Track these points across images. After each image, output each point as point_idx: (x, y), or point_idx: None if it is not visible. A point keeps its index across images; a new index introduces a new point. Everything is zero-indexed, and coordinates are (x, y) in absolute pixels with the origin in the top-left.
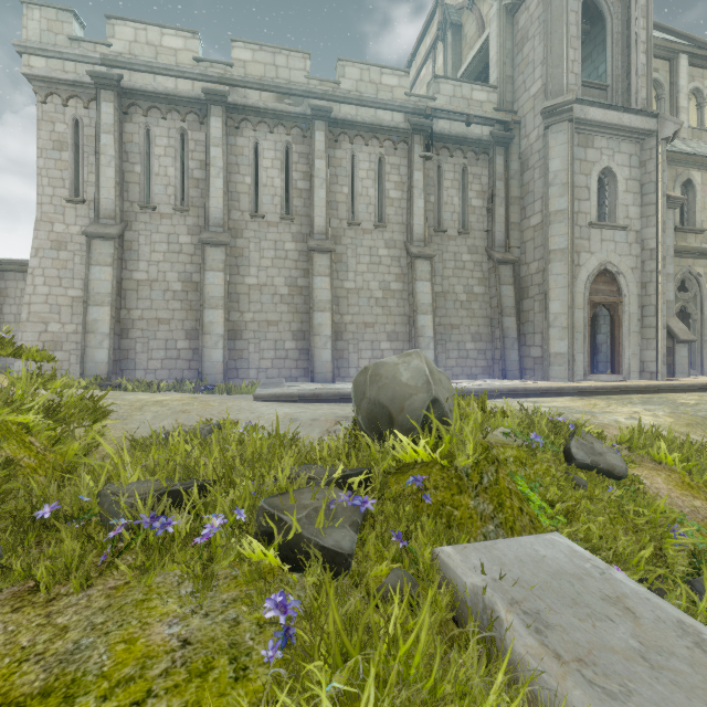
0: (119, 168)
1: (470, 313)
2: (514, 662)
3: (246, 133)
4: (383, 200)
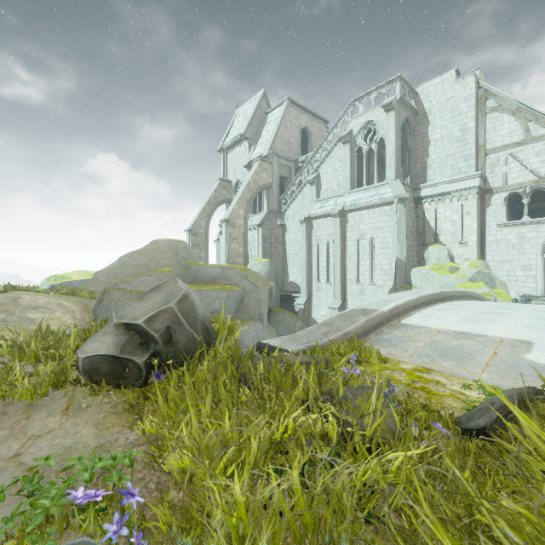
0: None
1: None
2: (321, 346)
3: None
4: None
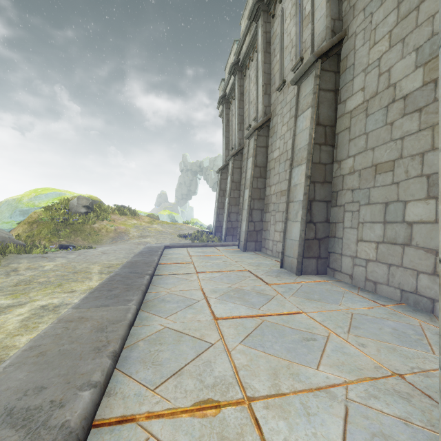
0: (226, 137)
1: (428, 115)
2: None
3: (247, 74)
4: (301, 28)
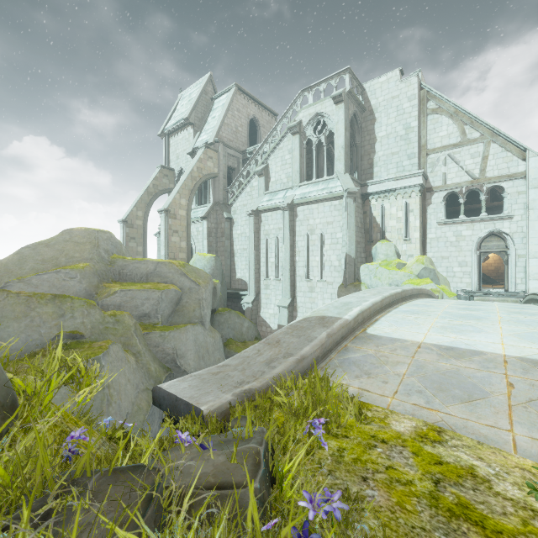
0: None
1: None
2: (262, 389)
3: None
4: None
